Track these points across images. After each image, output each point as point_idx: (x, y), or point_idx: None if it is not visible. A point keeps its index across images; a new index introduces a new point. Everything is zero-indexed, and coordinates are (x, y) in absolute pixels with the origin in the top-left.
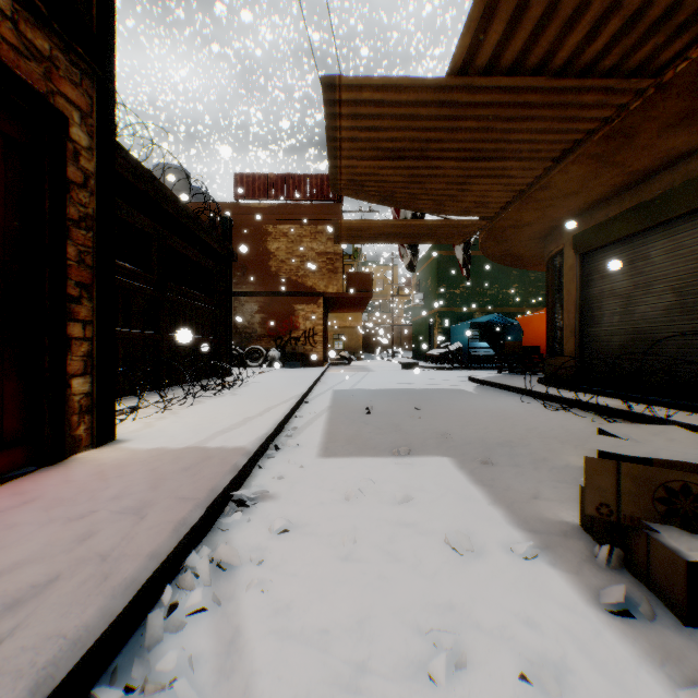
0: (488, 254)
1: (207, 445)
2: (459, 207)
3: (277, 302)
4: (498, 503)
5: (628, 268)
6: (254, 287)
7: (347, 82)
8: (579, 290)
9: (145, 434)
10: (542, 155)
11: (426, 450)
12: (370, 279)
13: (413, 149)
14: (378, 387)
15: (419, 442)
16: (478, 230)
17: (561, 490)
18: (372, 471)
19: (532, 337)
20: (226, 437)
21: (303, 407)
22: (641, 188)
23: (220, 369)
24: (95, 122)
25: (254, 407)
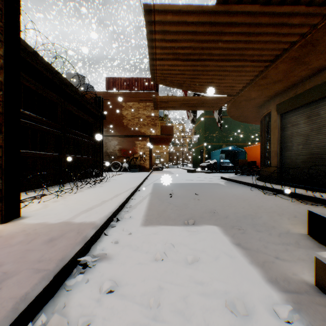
0: (231, 115)
1: (73, 220)
2: (218, 89)
3: (127, 140)
4: (254, 263)
5: (307, 120)
6: (115, 132)
7: (158, 8)
8: (279, 132)
9: (40, 212)
10: (264, 58)
11: (204, 221)
12: (172, 129)
13: (195, 55)
14: (176, 182)
15: (199, 215)
16: (227, 102)
17: (291, 251)
18: (172, 237)
19: (252, 157)
20: (86, 215)
21: (137, 193)
22: (315, 77)
23: (97, 173)
24: (4, 25)
25: (109, 194)
